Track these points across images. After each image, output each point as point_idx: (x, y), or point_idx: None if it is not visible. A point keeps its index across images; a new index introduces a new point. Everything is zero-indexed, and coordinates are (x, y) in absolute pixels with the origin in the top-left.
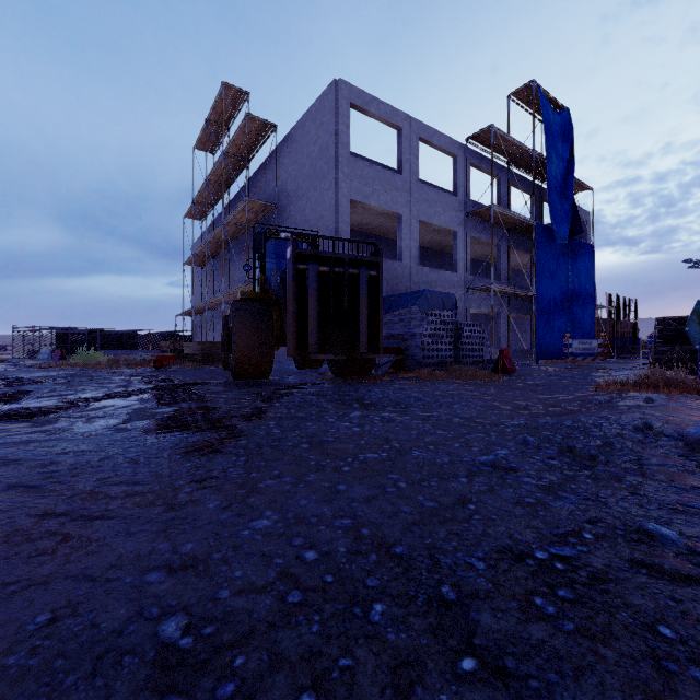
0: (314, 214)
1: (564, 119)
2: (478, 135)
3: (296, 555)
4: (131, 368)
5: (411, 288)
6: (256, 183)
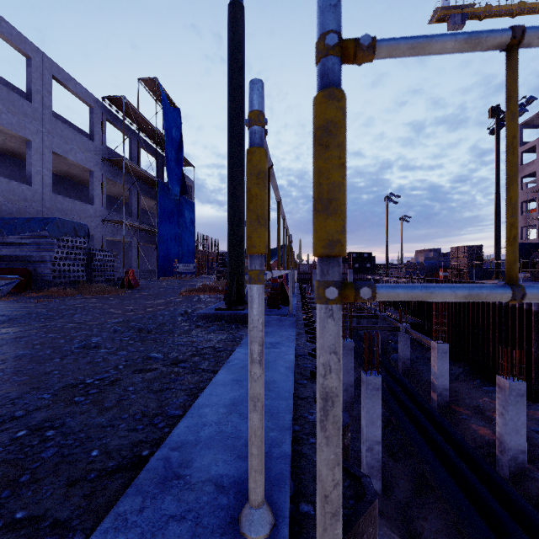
0: None
1: (177, 115)
2: (113, 98)
3: None
4: None
5: (44, 212)
6: None
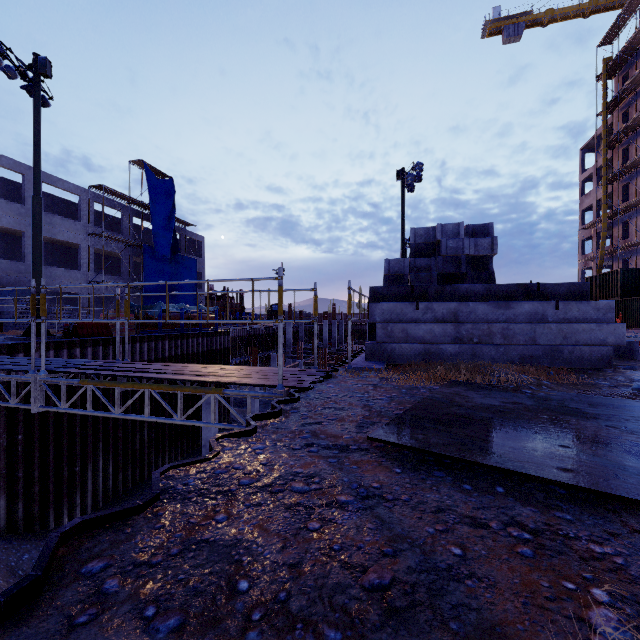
0: None
1: (169, 185)
2: (97, 186)
3: None
4: None
5: None
6: None
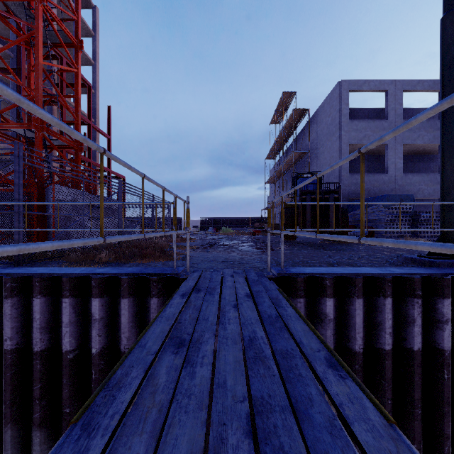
0: (328, 155)
1: None
2: None
3: (274, 258)
4: (244, 235)
5: (396, 188)
6: (300, 138)
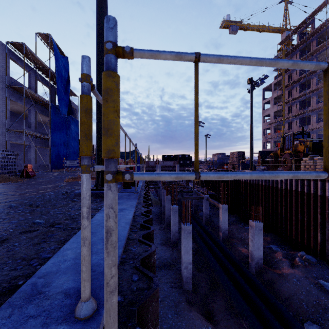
0: None
1: (66, 61)
2: (15, 44)
3: None
4: None
5: None
6: None
